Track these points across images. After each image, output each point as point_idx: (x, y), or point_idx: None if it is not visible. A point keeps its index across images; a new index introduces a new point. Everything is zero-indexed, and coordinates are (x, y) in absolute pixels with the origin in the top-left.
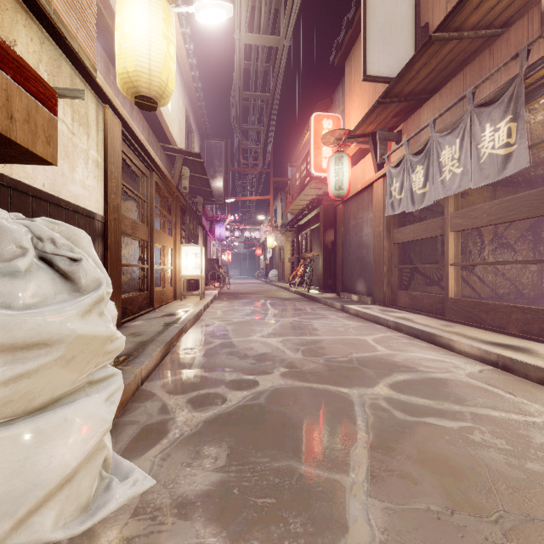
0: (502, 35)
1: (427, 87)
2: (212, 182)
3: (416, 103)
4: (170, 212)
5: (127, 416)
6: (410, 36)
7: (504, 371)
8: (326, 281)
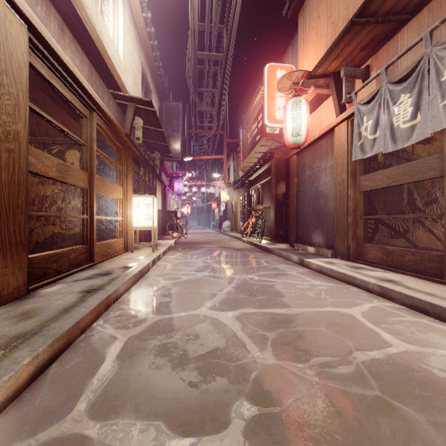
0: None
1: (412, 1)
2: (170, 140)
3: (391, 28)
4: (120, 162)
5: None
6: None
7: None
8: (278, 232)
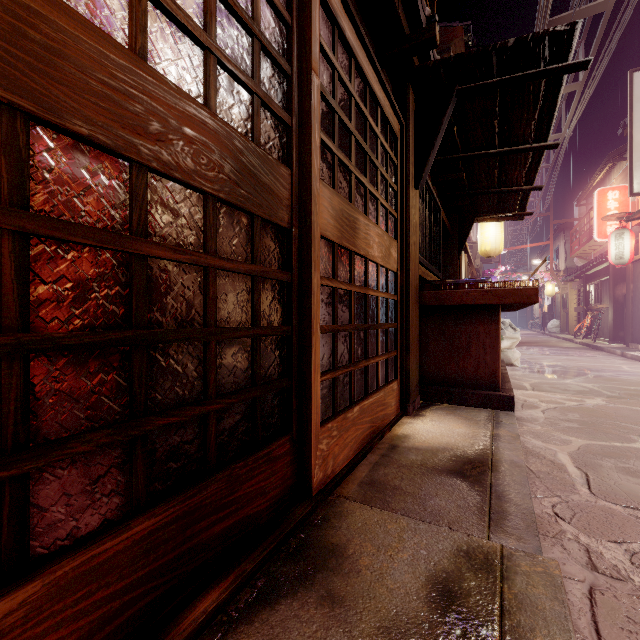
0: None
1: None
2: None
3: None
4: None
5: None
6: None
7: None
8: (617, 333)
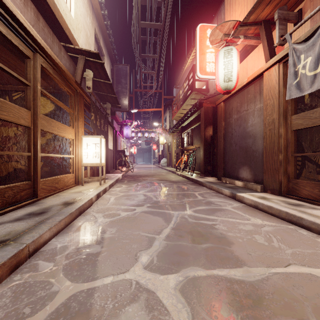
0: None
1: None
2: (119, 95)
3: None
4: (71, 106)
5: None
6: None
7: None
8: (206, 167)
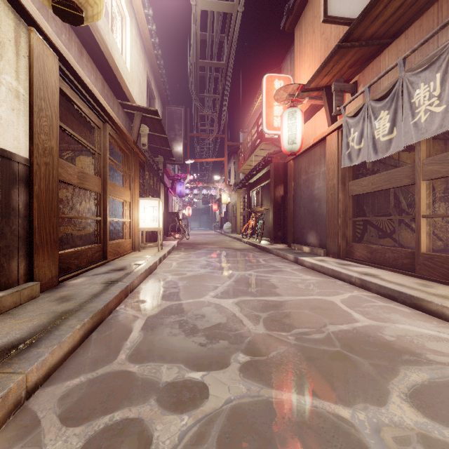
0: None
1: (391, 28)
2: (172, 144)
3: (375, 50)
4: (128, 167)
5: None
6: None
7: None
8: (276, 233)
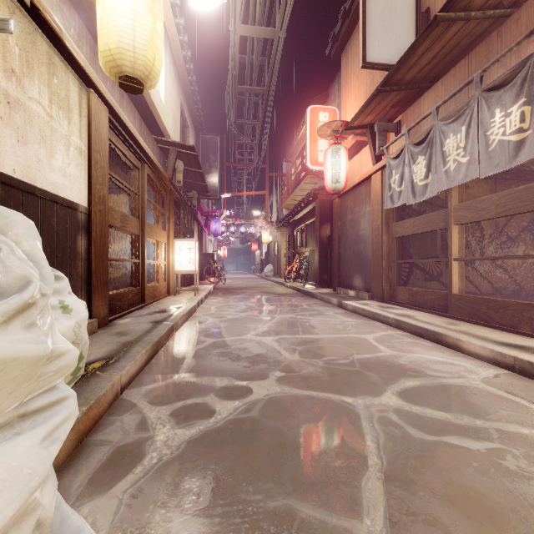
0: (512, 15)
1: (428, 74)
2: (207, 177)
3: (416, 92)
4: (163, 206)
5: (99, 433)
6: (411, 21)
7: (522, 376)
8: (322, 276)
